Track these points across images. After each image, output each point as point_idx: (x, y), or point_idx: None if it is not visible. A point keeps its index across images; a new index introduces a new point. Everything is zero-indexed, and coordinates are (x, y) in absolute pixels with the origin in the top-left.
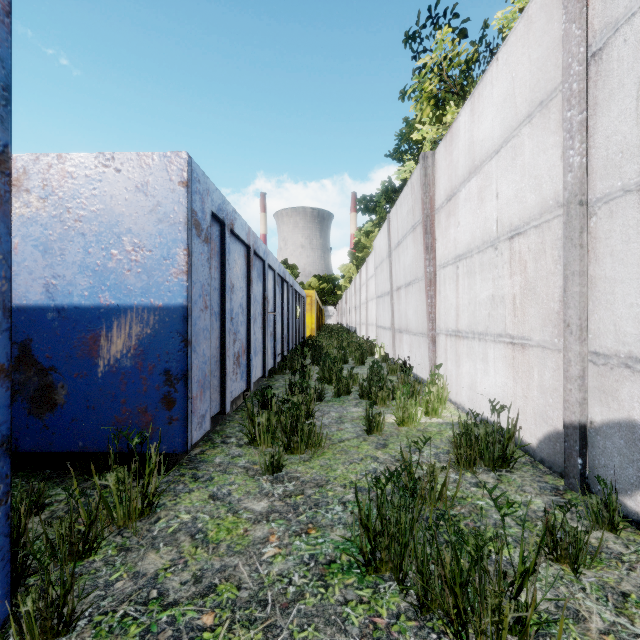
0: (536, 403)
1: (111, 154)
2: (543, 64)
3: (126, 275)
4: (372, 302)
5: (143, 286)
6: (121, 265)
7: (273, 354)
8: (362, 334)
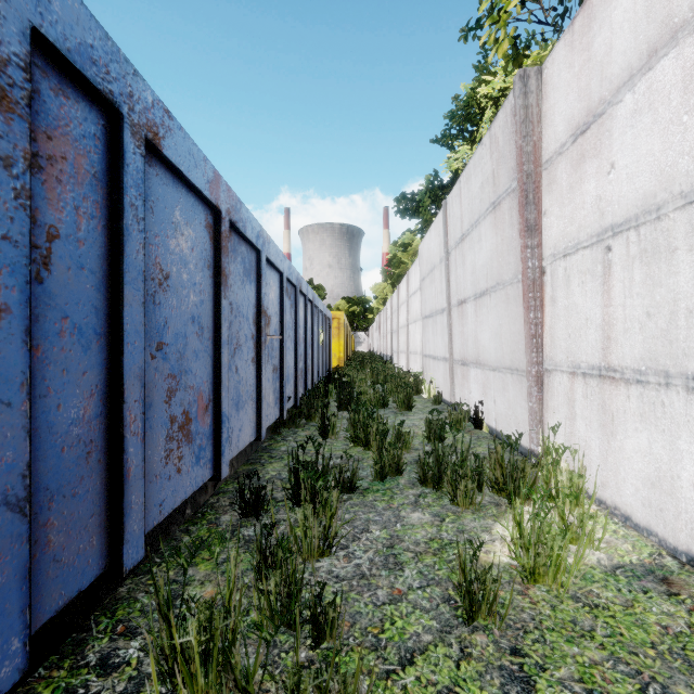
0: None
1: None
2: None
3: None
4: (415, 324)
5: None
6: None
7: (279, 399)
8: (401, 364)
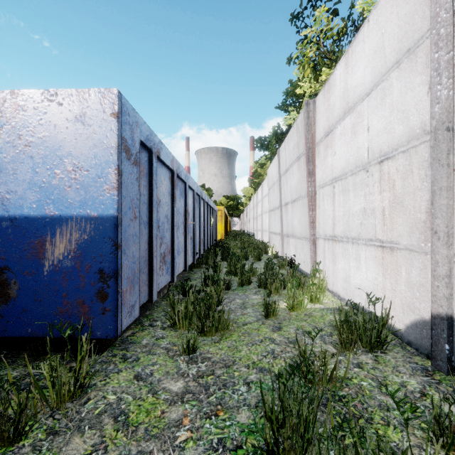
0: (404, 295)
1: (55, 90)
2: (410, 18)
3: (67, 191)
4: (266, 214)
5: (81, 200)
6: (63, 182)
7: (192, 253)
8: (258, 238)
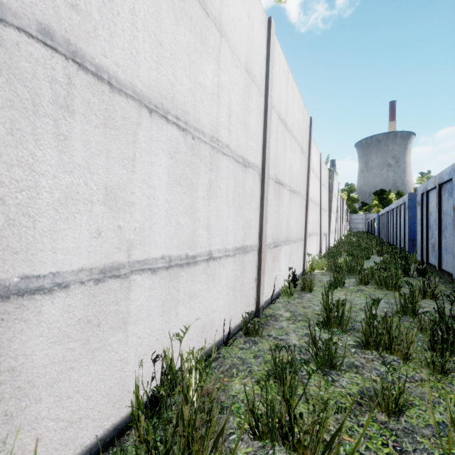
0: (318, 248)
1: None
2: (319, 170)
3: None
4: None
5: None
6: None
7: None
8: None
